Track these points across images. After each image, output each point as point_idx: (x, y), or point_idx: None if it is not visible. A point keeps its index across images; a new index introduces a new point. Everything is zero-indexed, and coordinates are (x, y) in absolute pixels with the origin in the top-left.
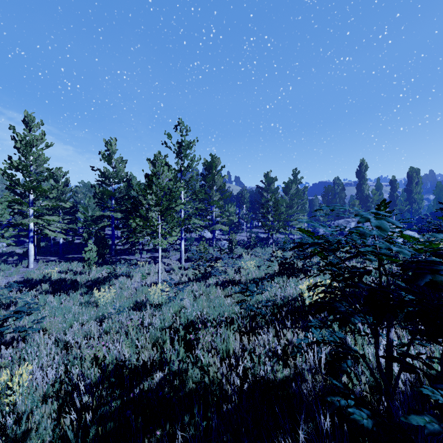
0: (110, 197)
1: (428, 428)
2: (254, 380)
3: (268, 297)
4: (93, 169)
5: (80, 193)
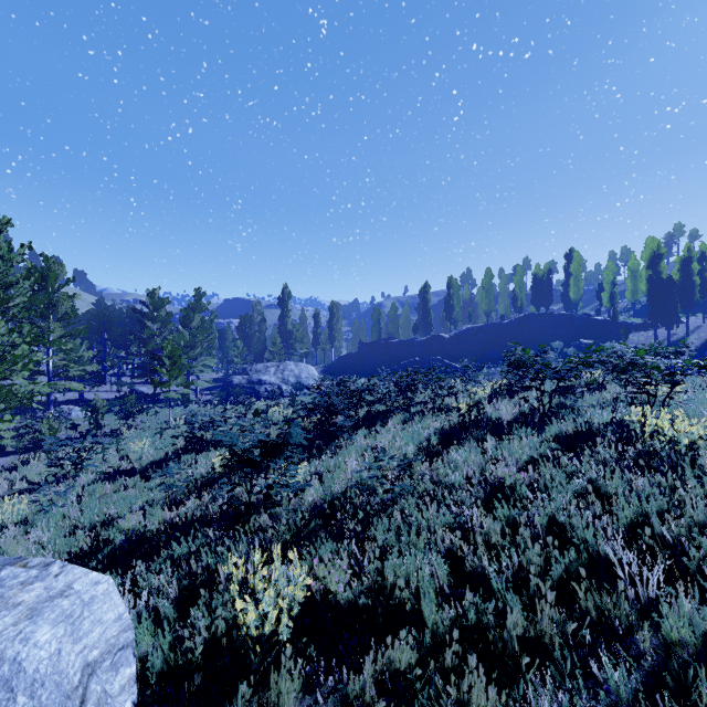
0: None
1: (254, 494)
2: (189, 519)
3: (180, 477)
4: None
5: None
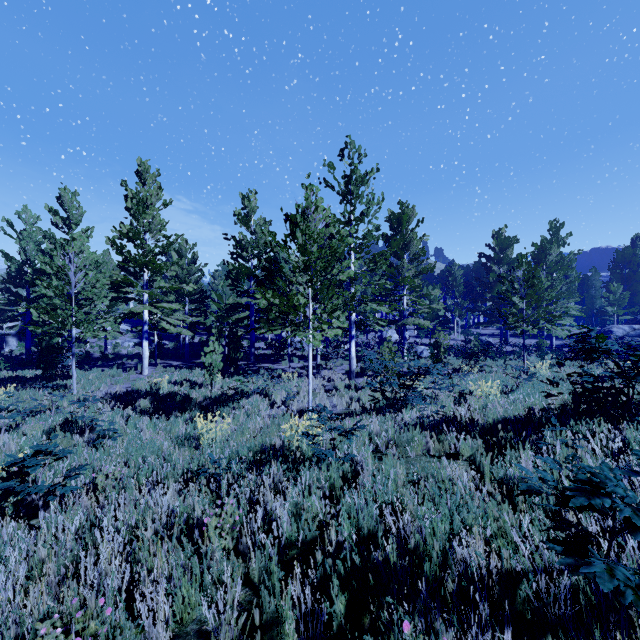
0: (248, 277)
1: None
2: None
3: None
4: (227, 238)
5: (218, 278)
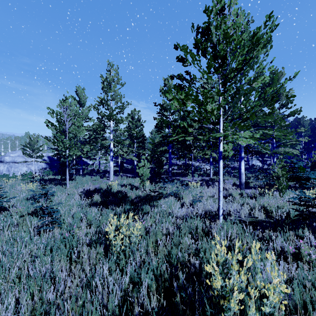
0: (167, 126)
1: None
2: None
3: None
4: (155, 105)
5: None
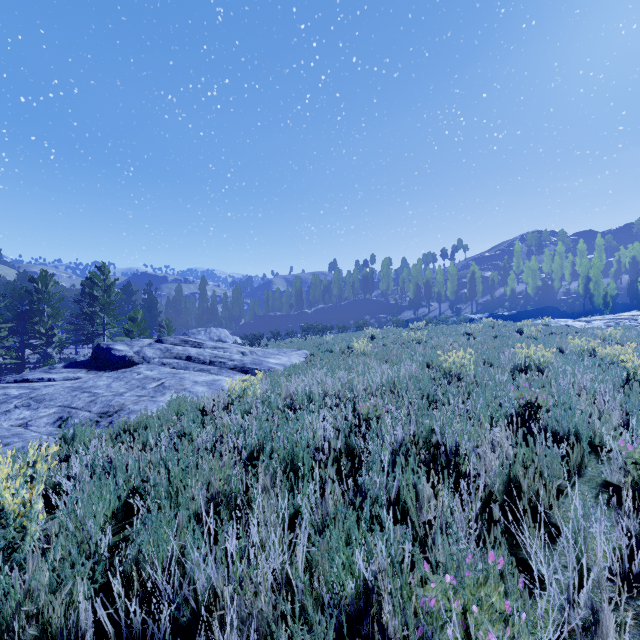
0: None
1: None
2: None
3: None
4: None
5: None
